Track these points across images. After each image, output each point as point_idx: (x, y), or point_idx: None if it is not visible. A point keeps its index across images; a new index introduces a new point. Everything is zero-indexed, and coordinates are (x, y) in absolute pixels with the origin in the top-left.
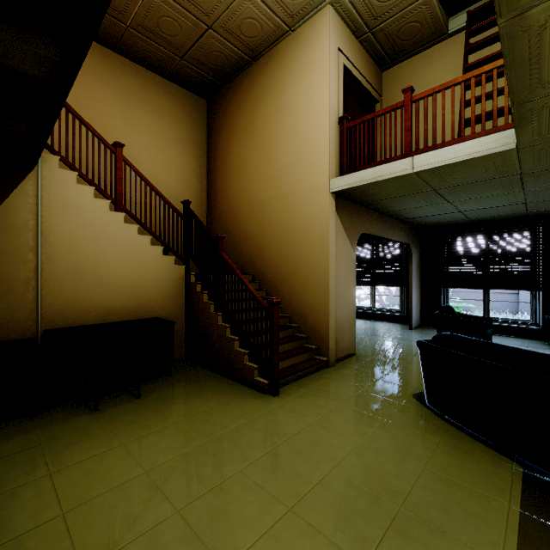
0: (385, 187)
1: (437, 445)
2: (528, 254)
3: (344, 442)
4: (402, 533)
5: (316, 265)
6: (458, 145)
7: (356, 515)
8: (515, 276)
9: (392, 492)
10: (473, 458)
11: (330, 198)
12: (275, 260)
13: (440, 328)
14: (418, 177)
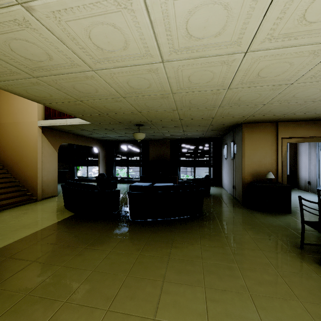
0: (63, 127)
1: (54, 214)
2: (139, 154)
3: (17, 219)
4: (16, 230)
5: (32, 157)
6: (79, 119)
7: (3, 231)
8: (135, 161)
9: (22, 225)
10: (62, 214)
11: (38, 128)
12: (11, 154)
13: (97, 182)
14: (72, 126)
